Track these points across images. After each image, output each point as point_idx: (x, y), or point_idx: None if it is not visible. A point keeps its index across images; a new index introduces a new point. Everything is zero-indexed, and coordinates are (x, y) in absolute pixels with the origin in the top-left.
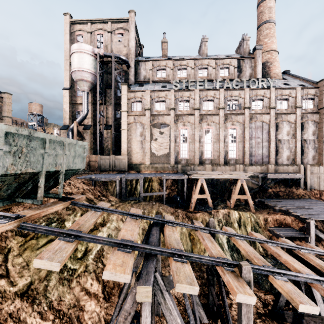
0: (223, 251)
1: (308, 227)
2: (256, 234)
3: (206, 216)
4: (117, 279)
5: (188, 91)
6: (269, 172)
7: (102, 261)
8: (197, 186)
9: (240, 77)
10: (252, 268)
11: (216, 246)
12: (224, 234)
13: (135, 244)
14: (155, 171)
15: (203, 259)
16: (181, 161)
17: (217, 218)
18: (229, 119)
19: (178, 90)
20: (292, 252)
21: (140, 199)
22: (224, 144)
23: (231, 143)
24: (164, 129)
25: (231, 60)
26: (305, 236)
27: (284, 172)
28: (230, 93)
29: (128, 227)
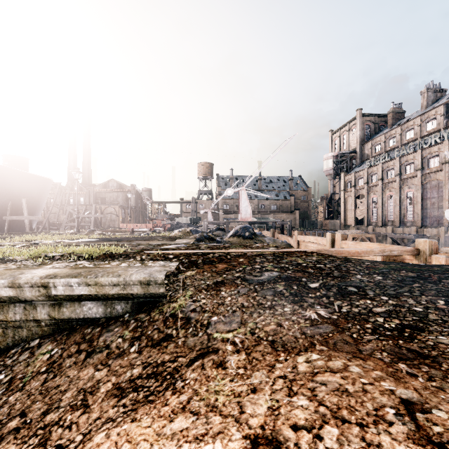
0: None
1: None
2: None
3: None
4: None
5: (376, 166)
6: (411, 233)
7: None
8: None
9: (448, 124)
10: None
11: None
12: None
13: None
14: None
15: None
16: (372, 223)
17: None
18: (405, 183)
19: (370, 167)
20: None
21: None
22: (402, 207)
23: (408, 206)
24: (362, 199)
25: (437, 109)
26: None
27: (423, 234)
28: (406, 158)
29: None
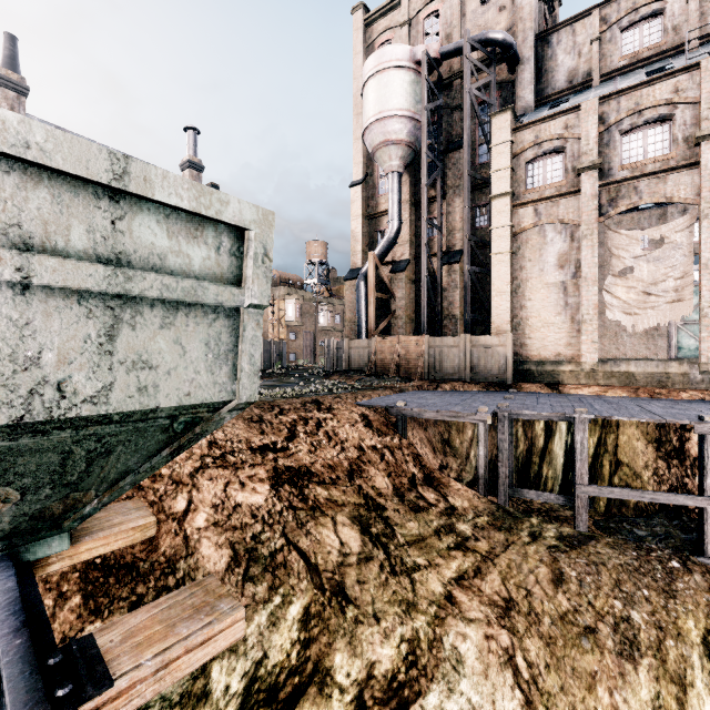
0: None
1: None
2: None
3: None
4: None
5: None
6: None
7: None
8: None
9: None
10: None
11: None
12: None
13: None
14: (624, 391)
15: None
16: None
17: None
18: None
19: None
20: None
21: (578, 506)
22: None
23: None
24: (667, 228)
25: None
26: None
27: None
28: None
29: None
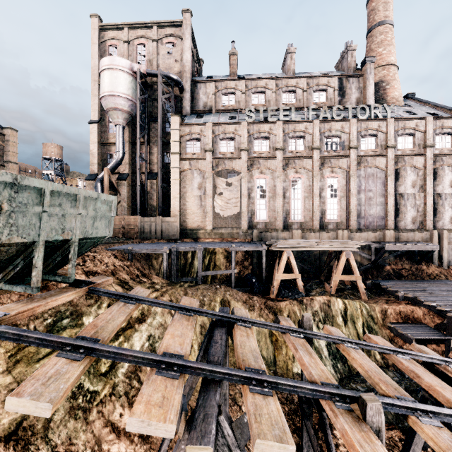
0: (321, 359)
1: (450, 324)
2: (377, 337)
3: (295, 307)
4: (151, 431)
5: (267, 124)
6: (386, 241)
7: (138, 377)
8: (282, 262)
9: (342, 104)
10: (381, 403)
11: (317, 362)
12: (327, 339)
13: (186, 363)
14: (219, 240)
15: (299, 388)
16: (257, 224)
17: (312, 310)
18: (327, 163)
19: (254, 123)
20: (433, 366)
21: (199, 280)
22: (320, 199)
23: (329, 199)
24: (233, 179)
25: (330, 79)
26: (446, 337)
27: (409, 241)
28: (329, 126)
29: (176, 330)
